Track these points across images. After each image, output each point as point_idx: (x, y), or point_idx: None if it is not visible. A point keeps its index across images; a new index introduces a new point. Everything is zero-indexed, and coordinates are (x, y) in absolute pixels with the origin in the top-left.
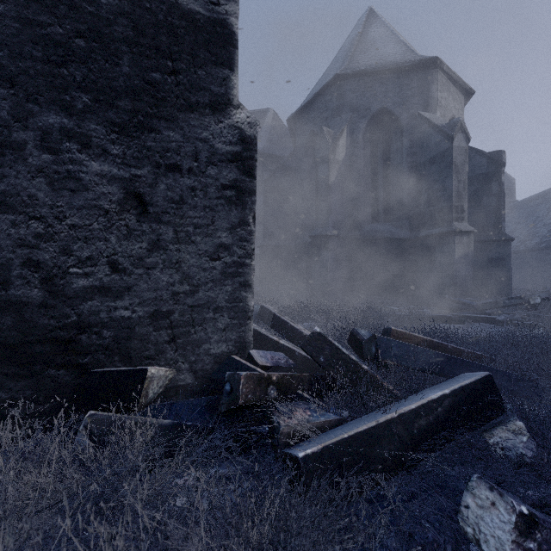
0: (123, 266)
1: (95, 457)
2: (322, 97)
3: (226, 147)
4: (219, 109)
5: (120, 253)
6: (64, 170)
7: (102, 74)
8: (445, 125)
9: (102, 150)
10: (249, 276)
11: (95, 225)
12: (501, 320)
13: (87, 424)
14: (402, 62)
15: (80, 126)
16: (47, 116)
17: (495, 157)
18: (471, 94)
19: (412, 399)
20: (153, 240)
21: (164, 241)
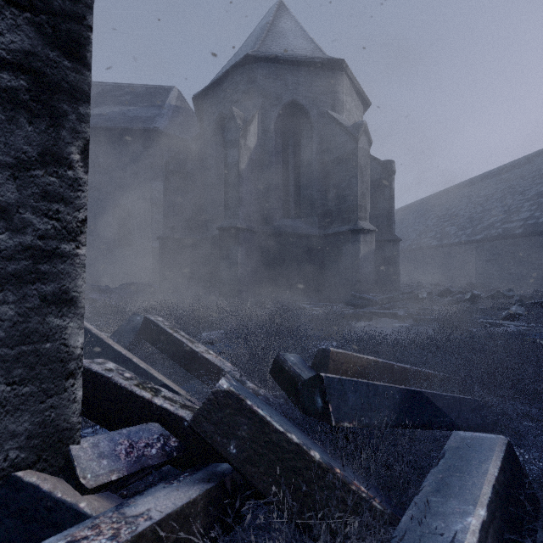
0: None
1: None
2: (232, 77)
3: None
4: None
5: None
6: None
7: None
8: (351, 126)
9: None
10: (70, 281)
11: None
12: (402, 315)
13: None
14: (312, 57)
15: None
16: None
17: (387, 165)
18: (368, 105)
19: None
20: None
21: None
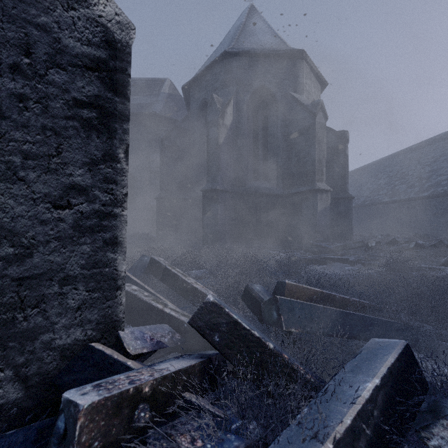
0: None
1: None
2: (212, 70)
3: (82, 47)
4: None
5: None
6: None
7: None
8: (310, 104)
9: None
10: (118, 231)
11: None
12: (353, 261)
13: None
14: (277, 49)
15: None
16: None
17: (342, 135)
18: (325, 85)
19: (338, 399)
20: None
21: None
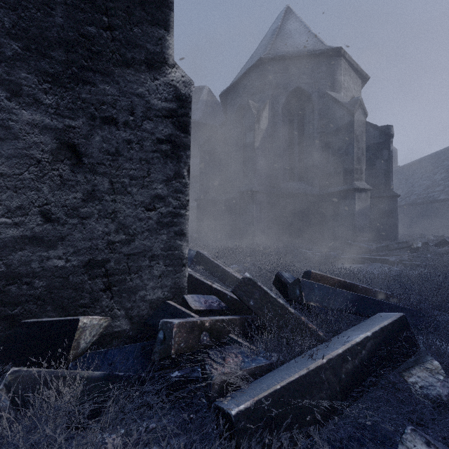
0: (56, 216)
1: (16, 419)
2: (248, 77)
3: (162, 103)
4: (154, 67)
5: (53, 203)
6: None
7: (33, 23)
8: (348, 102)
9: (33, 99)
10: (183, 226)
11: (26, 175)
12: (393, 261)
13: (8, 383)
14: (313, 50)
15: (9, 73)
16: None
17: (385, 130)
18: (367, 79)
19: (338, 342)
20: (88, 190)
21: (100, 191)
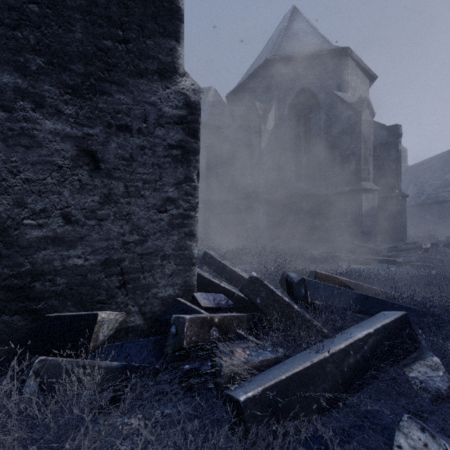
0: (76, 218)
1: (44, 402)
2: (255, 78)
3: (173, 111)
4: (166, 76)
5: (73, 206)
6: (18, 127)
7: (55, 39)
8: (355, 102)
9: (55, 109)
10: (193, 227)
11: (49, 180)
12: (400, 262)
13: (36, 370)
14: (320, 50)
15: (34, 86)
16: (1, 76)
17: (393, 129)
18: (374, 78)
19: (341, 338)
20: (105, 194)
21: (115, 195)
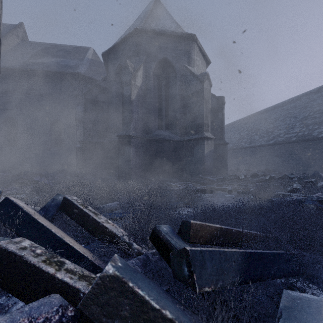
0: None
1: None
2: (126, 42)
3: None
4: None
5: None
6: None
7: None
8: (199, 75)
9: None
10: None
11: None
12: (230, 190)
13: None
14: (176, 32)
15: None
16: None
17: (220, 99)
18: (209, 63)
19: None
20: None
21: None
